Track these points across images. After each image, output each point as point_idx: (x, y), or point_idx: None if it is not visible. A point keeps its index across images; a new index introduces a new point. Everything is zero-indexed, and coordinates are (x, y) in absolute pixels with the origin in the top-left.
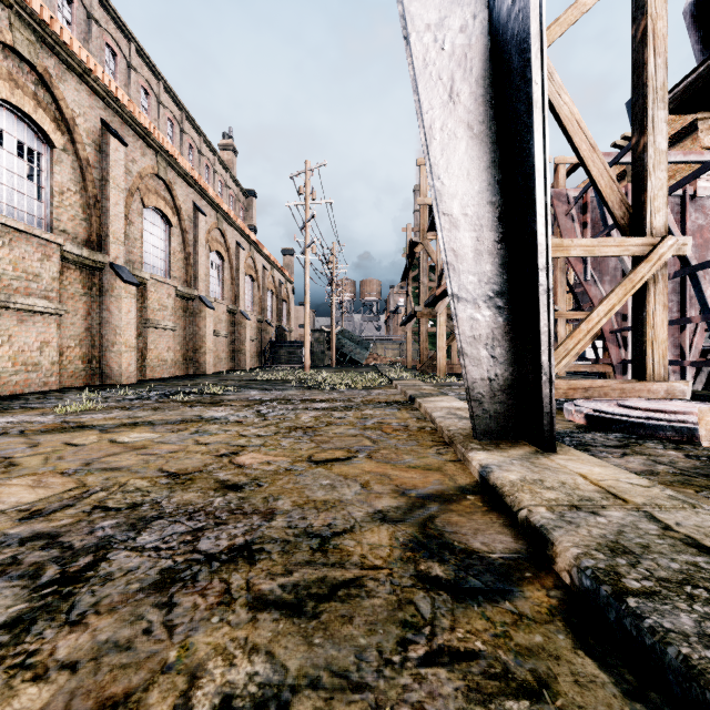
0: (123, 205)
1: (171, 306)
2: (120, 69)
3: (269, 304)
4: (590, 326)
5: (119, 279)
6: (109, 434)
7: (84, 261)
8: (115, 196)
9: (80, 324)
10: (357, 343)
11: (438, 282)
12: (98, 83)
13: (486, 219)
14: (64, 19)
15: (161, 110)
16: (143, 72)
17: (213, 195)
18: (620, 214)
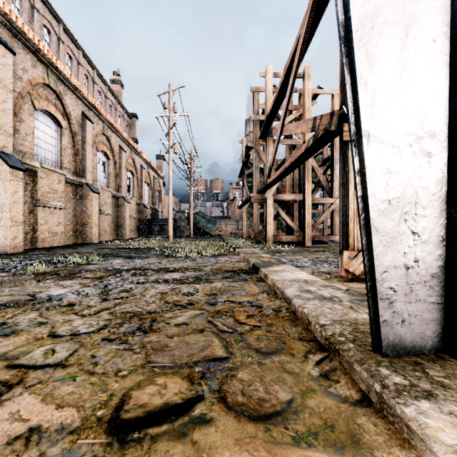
0: (11, 103)
1: (61, 190)
2: (25, 8)
3: (145, 192)
4: None
5: (5, 164)
6: None
7: None
8: (3, 95)
9: None
10: (208, 220)
11: (268, 174)
12: None
13: None
14: None
15: (61, 45)
16: (45, 14)
17: (99, 108)
18: None
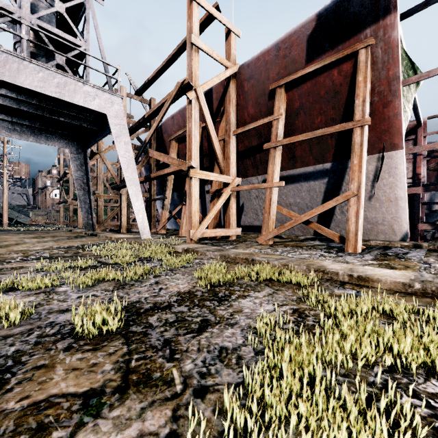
0: None
1: None
2: None
3: None
4: (114, 213)
5: None
6: None
7: None
8: None
9: None
10: (18, 211)
11: None
12: None
13: (86, 201)
14: None
15: None
16: None
17: None
18: None
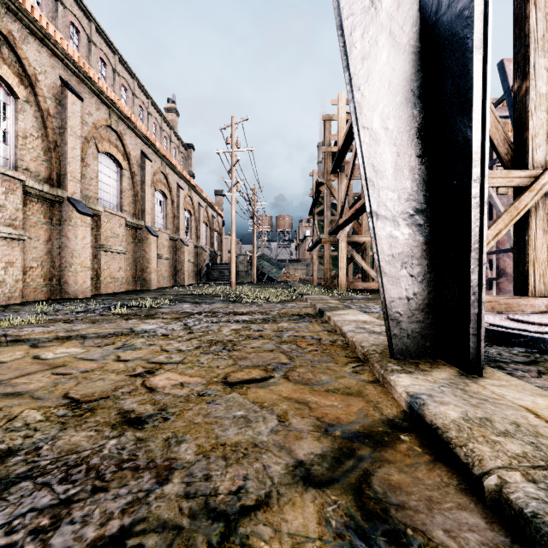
0: (80, 150)
1: (122, 234)
2: (82, 43)
3: (203, 233)
4: None
5: (75, 210)
6: (37, 349)
7: (45, 195)
8: (73, 142)
9: (42, 248)
10: (274, 264)
11: (340, 214)
12: (57, 47)
13: (407, 132)
14: (35, 0)
15: (116, 78)
16: (102, 47)
17: (157, 145)
18: (504, 151)
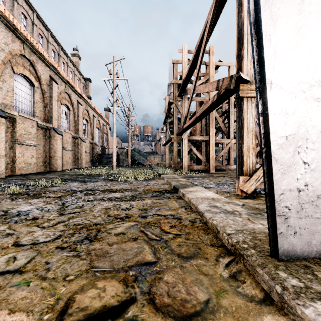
0: None
1: (34, 132)
2: None
3: (96, 135)
4: None
5: None
6: None
7: None
8: None
9: None
10: (141, 154)
11: (184, 121)
12: None
13: None
14: None
15: (34, 28)
16: (23, 5)
17: (62, 73)
18: None
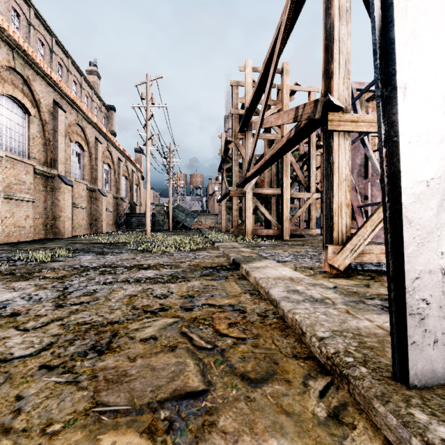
0: None
1: (29, 182)
2: None
3: (123, 186)
4: None
5: None
6: None
7: None
8: None
9: None
10: (188, 214)
11: (248, 168)
12: None
13: None
14: None
15: (32, 30)
16: None
17: (72, 97)
18: None
